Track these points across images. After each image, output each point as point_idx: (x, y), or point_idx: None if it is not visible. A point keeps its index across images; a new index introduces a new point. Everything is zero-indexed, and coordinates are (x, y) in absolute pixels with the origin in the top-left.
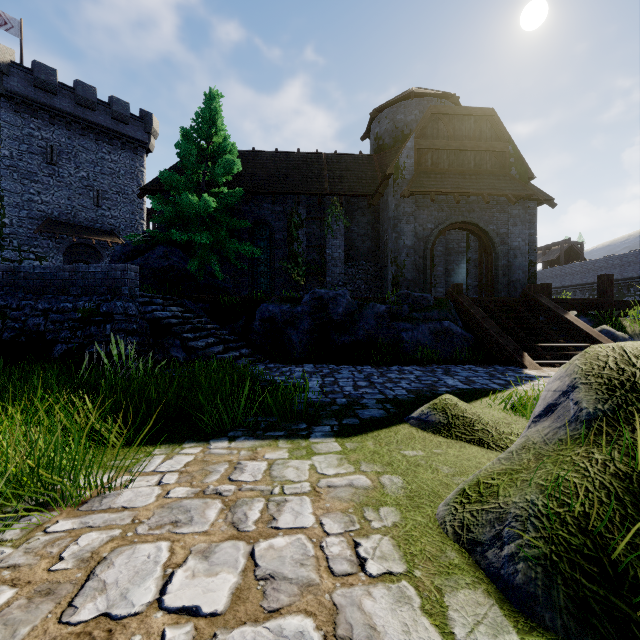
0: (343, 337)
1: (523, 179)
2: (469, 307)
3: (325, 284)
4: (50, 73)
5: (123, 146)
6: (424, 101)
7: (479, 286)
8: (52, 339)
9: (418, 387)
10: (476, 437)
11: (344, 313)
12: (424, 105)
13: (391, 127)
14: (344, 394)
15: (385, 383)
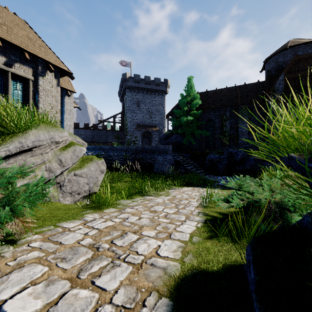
0: (239, 167)
1: None
2: None
3: (238, 143)
4: (138, 76)
5: (158, 94)
6: (295, 48)
7: None
8: (152, 165)
9: None
10: None
11: (240, 158)
12: (295, 50)
13: (275, 65)
14: None
15: None
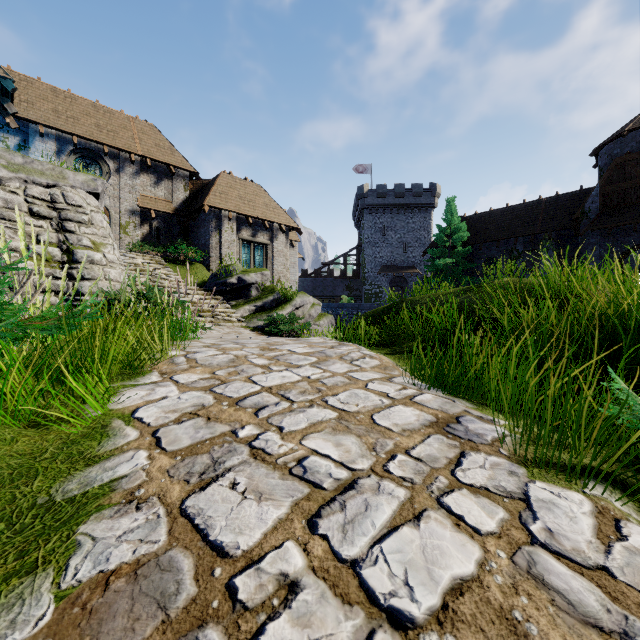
0: None
1: None
2: None
3: None
4: (383, 187)
5: (419, 211)
6: None
7: None
8: None
9: None
10: None
11: None
12: None
13: (609, 161)
14: None
15: None
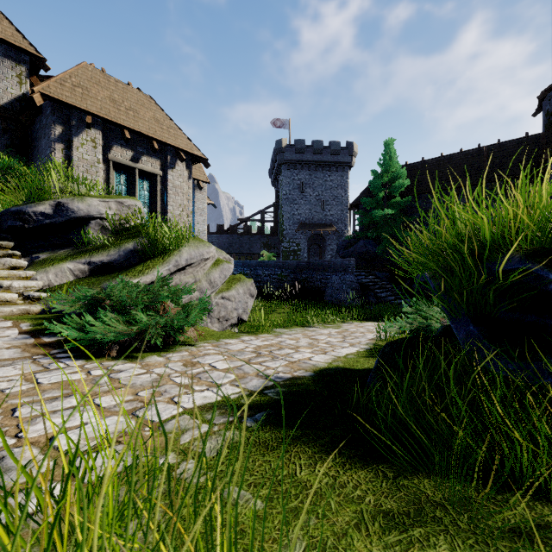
0: None
1: None
2: None
3: None
4: (302, 143)
5: (336, 169)
6: None
7: None
8: (323, 290)
9: None
10: None
11: None
12: None
13: None
14: None
15: None
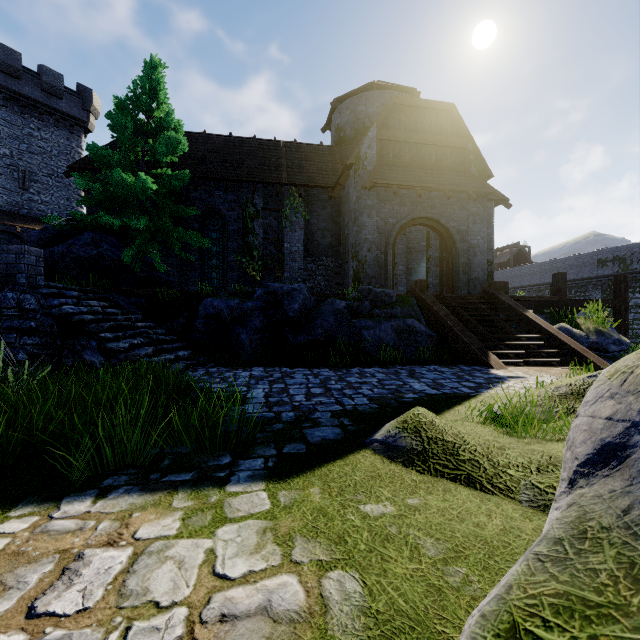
0: (299, 336)
1: (482, 177)
2: (432, 304)
3: (283, 280)
4: None
5: (56, 123)
6: (386, 94)
7: (440, 284)
8: None
9: (381, 394)
10: (463, 472)
11: (300, 310)
12: (386, 98)
13: (352, 118)
14: (293, 406)
15: (344, 389)
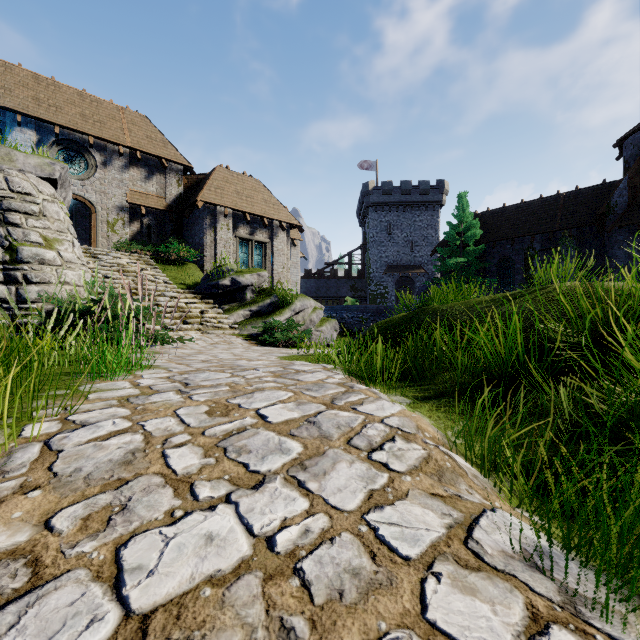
0: None
1: None
2: None
3: None
4: (389, 184)
5: (426, 209)
6: None
7: None
8: None
9: None
10: None
11: None
12: None
13: (635, 152)
14: None
15: None
